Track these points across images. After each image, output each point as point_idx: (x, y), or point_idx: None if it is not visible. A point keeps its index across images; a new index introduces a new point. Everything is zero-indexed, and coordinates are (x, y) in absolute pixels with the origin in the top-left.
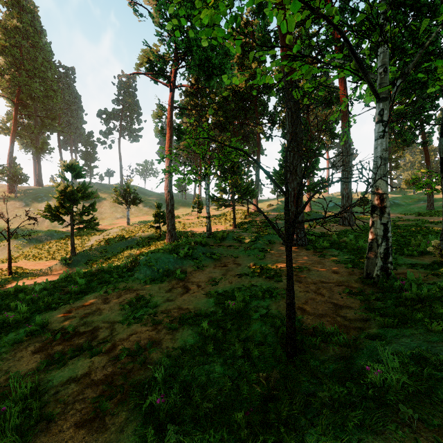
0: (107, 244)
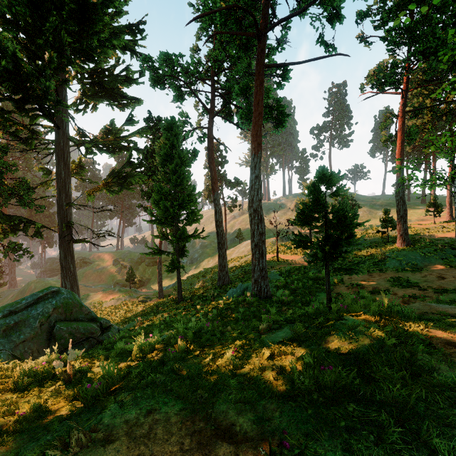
0: None
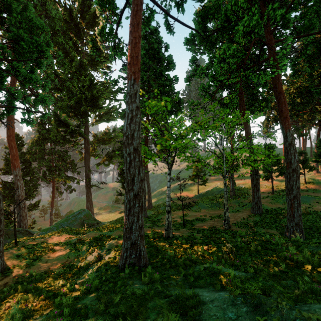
0: (211, 191)
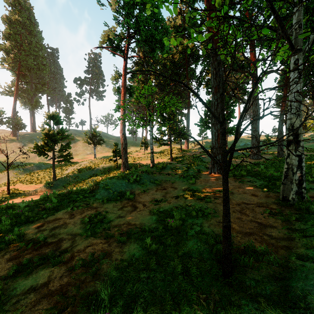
0: (79, 172)
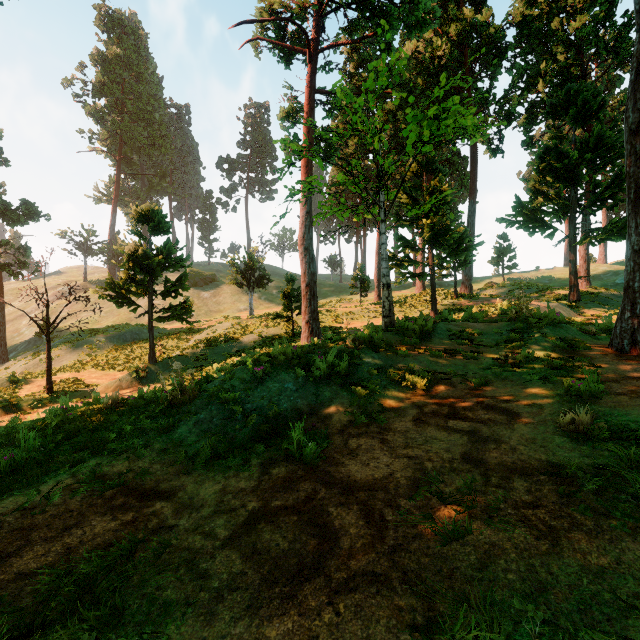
0: (208, 347)
